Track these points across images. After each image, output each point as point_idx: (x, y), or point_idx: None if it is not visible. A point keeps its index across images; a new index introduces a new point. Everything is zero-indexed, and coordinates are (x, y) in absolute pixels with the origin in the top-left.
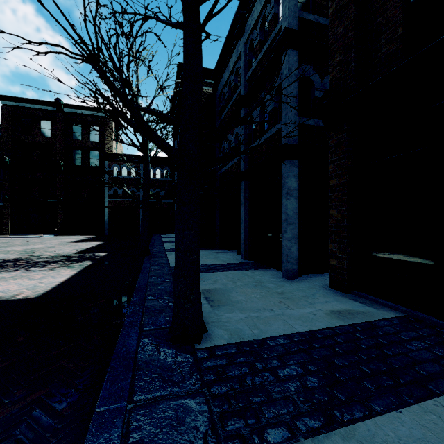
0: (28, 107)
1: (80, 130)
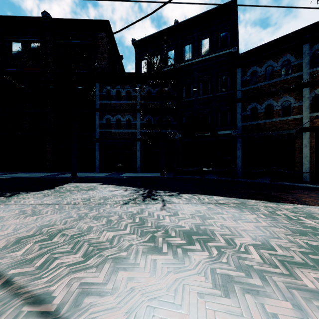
0: None
1: None
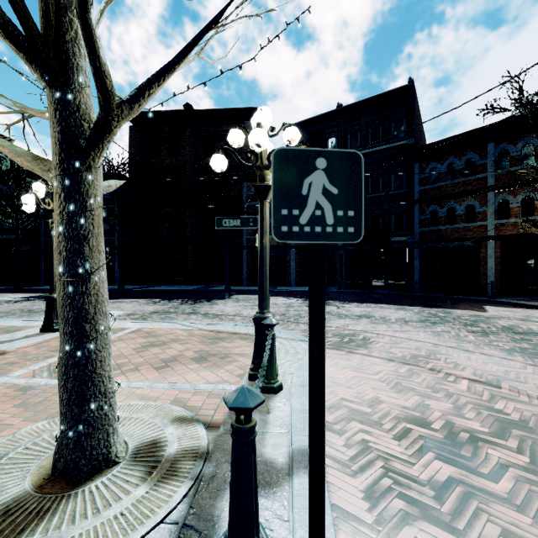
0: None
1: None
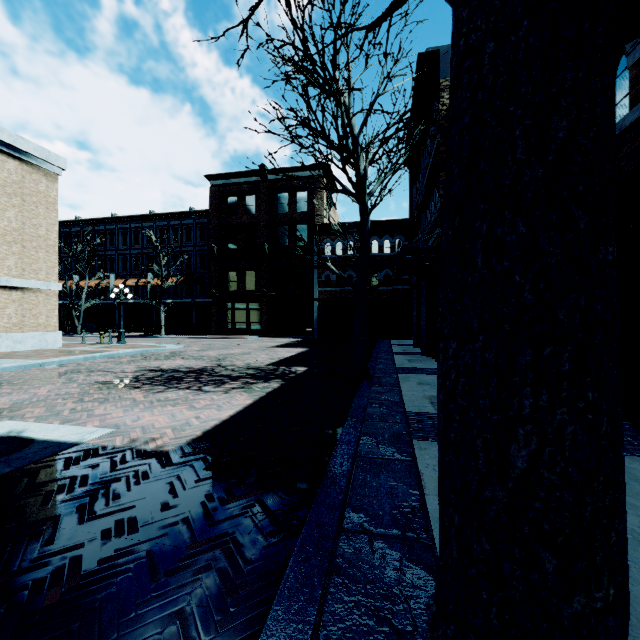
0: (234, 182)
1: (285, 200)
